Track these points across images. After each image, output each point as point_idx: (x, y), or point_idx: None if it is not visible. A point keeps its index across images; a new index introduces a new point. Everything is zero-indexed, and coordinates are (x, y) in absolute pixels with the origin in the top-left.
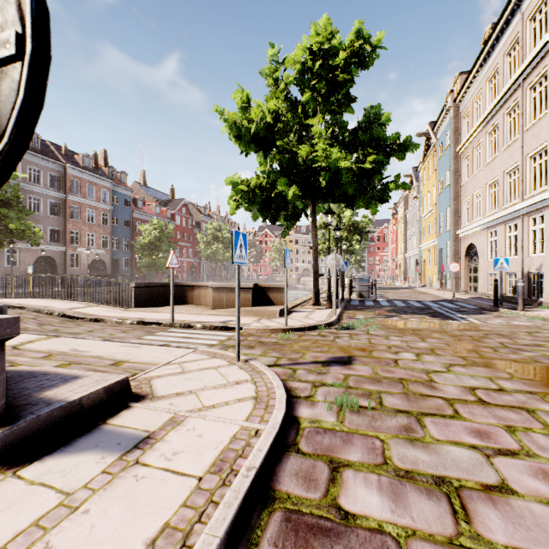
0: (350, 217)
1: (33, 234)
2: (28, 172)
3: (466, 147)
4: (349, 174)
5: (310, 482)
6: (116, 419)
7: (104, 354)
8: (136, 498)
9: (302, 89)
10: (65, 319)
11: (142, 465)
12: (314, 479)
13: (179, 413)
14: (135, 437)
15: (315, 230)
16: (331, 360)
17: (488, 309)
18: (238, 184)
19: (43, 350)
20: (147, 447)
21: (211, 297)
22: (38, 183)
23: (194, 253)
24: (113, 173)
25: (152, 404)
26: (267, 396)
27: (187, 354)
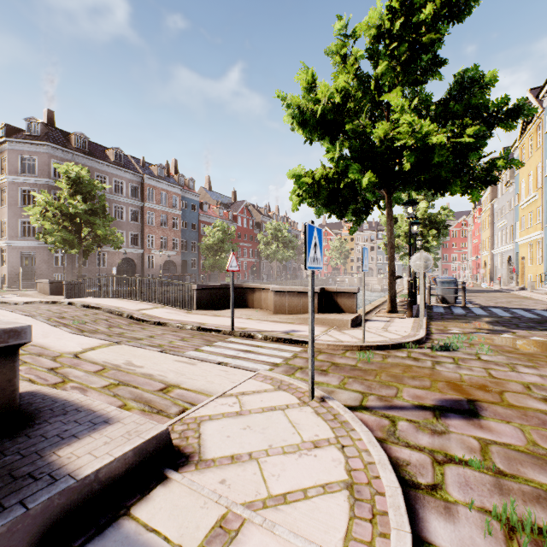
0: (425, 209)
1: (116, 239)
2: (114, 184)
3: None
4: (444, 151)
5: None
6: (143, 507)
7: (155, 372)
8: None
9: (375, 62)
10: (132, 321)
11: None
12: None
13: (233, 510)
14: None
15: (390, 224)
16: (444, 406)
17: None
18: (301, 176)
19: (99, 361)
20: None
21: (272, 301)
22: (122, 193)
23: (254, 253)
24: (182, 180)
25: (196, 477)
26: (367, 485)
27: (246, 380)
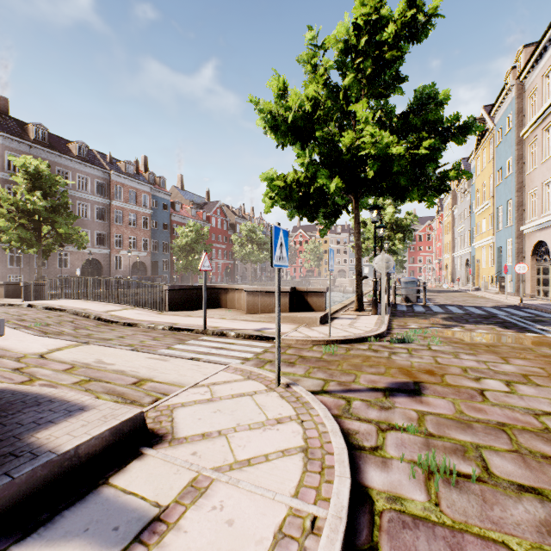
0: (392, 214)
1: (80, 238)
2: (77, 180)
3: (533, 130)
4: (402, 161)
5: None
6: (121, 477)
7: (127, 369)
8: None
9: (343, 73)
10: (100, 322)
11: None
12: None
13: (203, 473)
14: (139, 517)
15: (358, 228)
16: (393, 387)
17: None
18: (273, 179)
19: (67, 360)
20: (153, 541)
21: (245, 301)
22: (86, 190)
23: (228, 254)
24: (153, 178)
25: (170, 451)
26: (320, 448)
27: (218, 372)
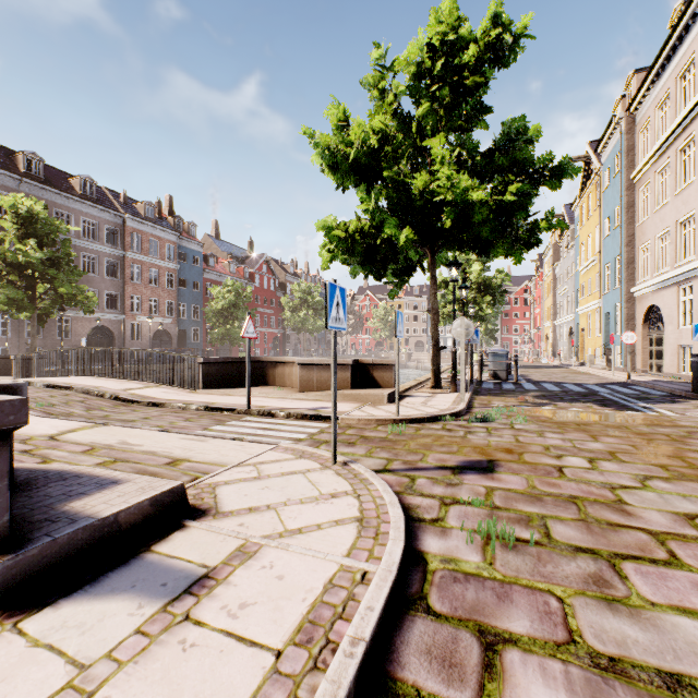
0: (479, 272)
1: (87, 299)
2: (82, 226)
3: (644, 173)
4: (484, 209)
5: (451, 668)
6: (164, 545)
7: (159, 449)
8: (180, 683)
9: (417, 101)
10: (118, 403)
11: (194, 623)
12: (457, 662)
13: (251, 540)
14: (187, 576)
15: (434, 288)
16: (464, 465)
17: (683, 396)
18: (332, 228)
19: (85, 442)
20: (203, 592)
21: (298, 376)
22: (93, 238)
23: (277, 322)
24: (180, 224)
25: (215, 523)
26: (376, 518)
27: (265, 452)
